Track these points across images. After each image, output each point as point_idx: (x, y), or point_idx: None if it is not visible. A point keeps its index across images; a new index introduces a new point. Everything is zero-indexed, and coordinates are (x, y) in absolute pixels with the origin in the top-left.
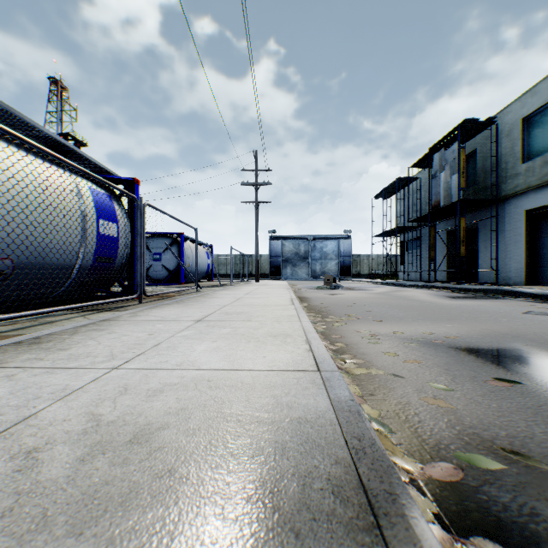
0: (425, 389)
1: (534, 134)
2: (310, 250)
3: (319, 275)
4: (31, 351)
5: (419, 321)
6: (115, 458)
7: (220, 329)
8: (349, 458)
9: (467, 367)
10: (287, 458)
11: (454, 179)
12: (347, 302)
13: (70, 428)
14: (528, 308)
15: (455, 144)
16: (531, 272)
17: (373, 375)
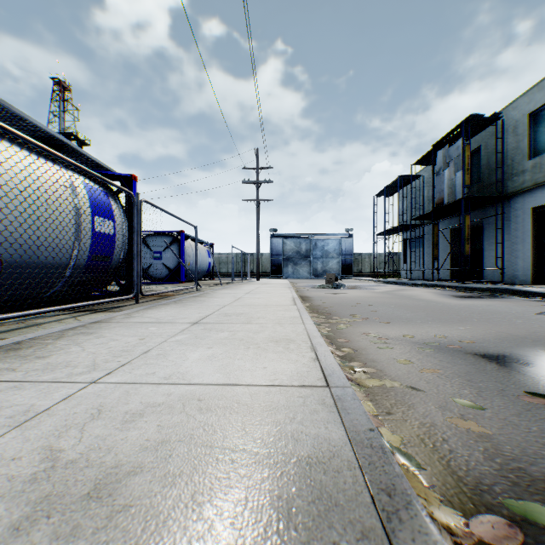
0: (450, 405)
1: (541, 129)
2: (311, 248)
3: (321, 273)
4: (5, 359)
5: (429, 323)
6: (61, 525)
7: (217, 332)
8: (380, 528)
9: (492, 378)
10: (295, 527)
11: (458, 176)
12: (350, 302)
13: (17, 472)
14: (541, 309)
15: (460, 140)
16: (538, 271)
17: (388, 387)
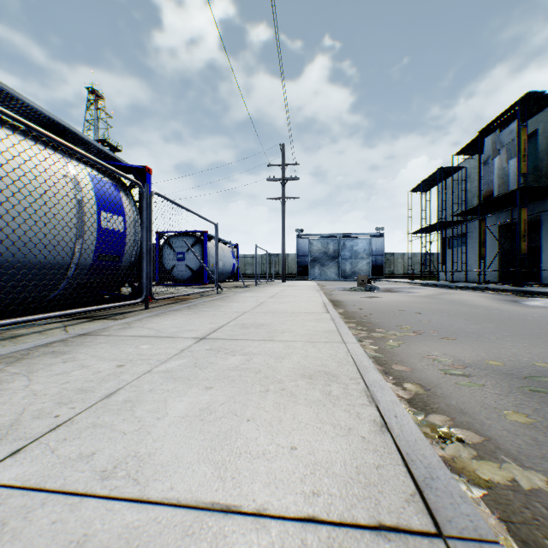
0: None
1: None
2: (339, 249)
3: (349, 275)
4: None
5: (508, 340)
6: None
7: (226, 356)
8: None
9: None
10: None
11: (511, 164)
12: (391, 308)
13: None
14: None
15: (514, 123)
16: None
17: (521, 486)
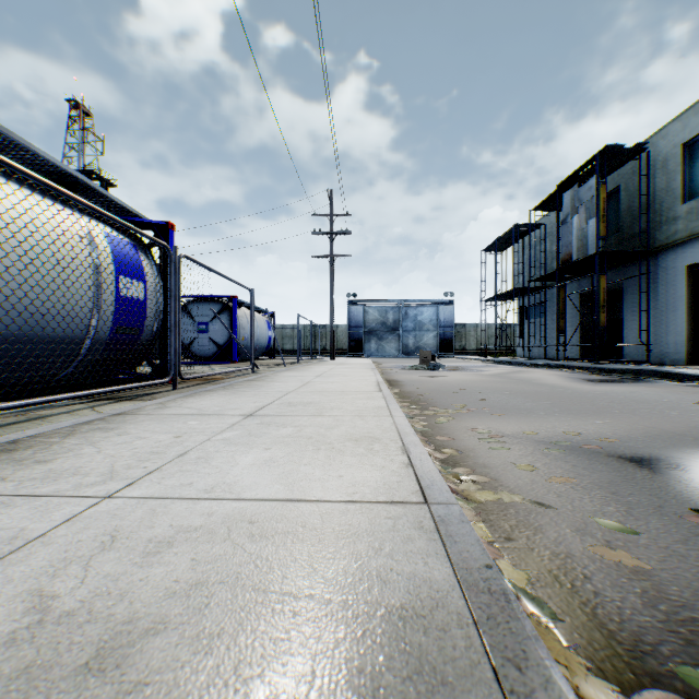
0: (591, 528)
1: (698, 164)
2: (401, 319)
3: (413, 351)
4: None
5: (556, 415)
6: None
7: (278, 428)
8: None
9: (645, 490)
10: None
11: (591, 225)
12: (452, 387)
13: None
14: None
15: (593, 178)
16: (694, 347)
17: (505, 503)
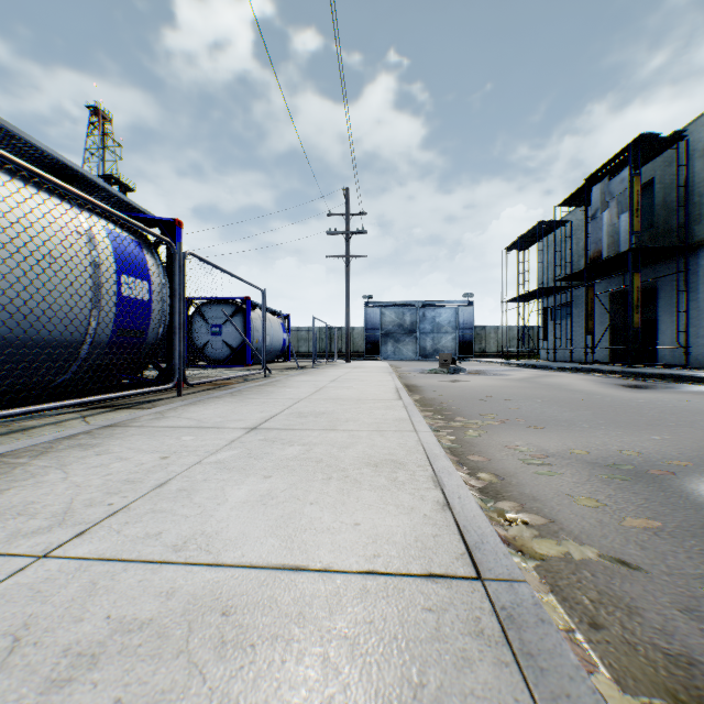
0: None
1: None
2: (418, 321)
3: (431, 353)
4: None
5: (602, 428)
6: None
7: (283, 447)
8: None
9: None
10: None
11: (623, 219)
12: (476, 394)
13: None
14: None
15: (626, 170)
16: None
17: (574, 558)
